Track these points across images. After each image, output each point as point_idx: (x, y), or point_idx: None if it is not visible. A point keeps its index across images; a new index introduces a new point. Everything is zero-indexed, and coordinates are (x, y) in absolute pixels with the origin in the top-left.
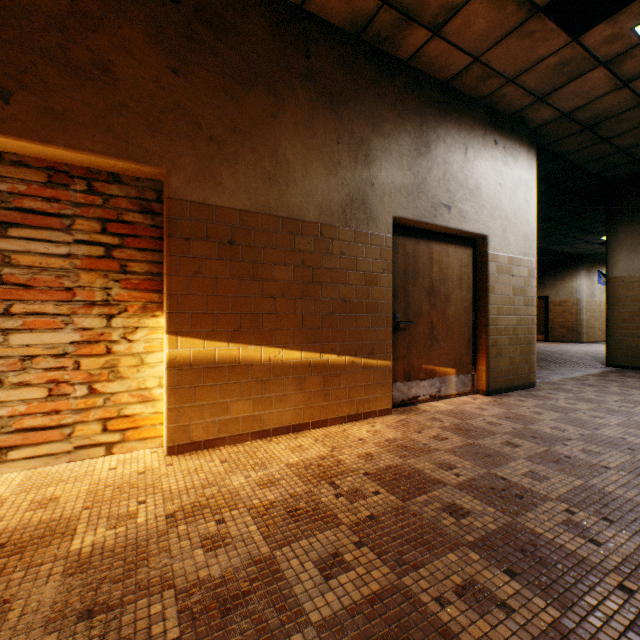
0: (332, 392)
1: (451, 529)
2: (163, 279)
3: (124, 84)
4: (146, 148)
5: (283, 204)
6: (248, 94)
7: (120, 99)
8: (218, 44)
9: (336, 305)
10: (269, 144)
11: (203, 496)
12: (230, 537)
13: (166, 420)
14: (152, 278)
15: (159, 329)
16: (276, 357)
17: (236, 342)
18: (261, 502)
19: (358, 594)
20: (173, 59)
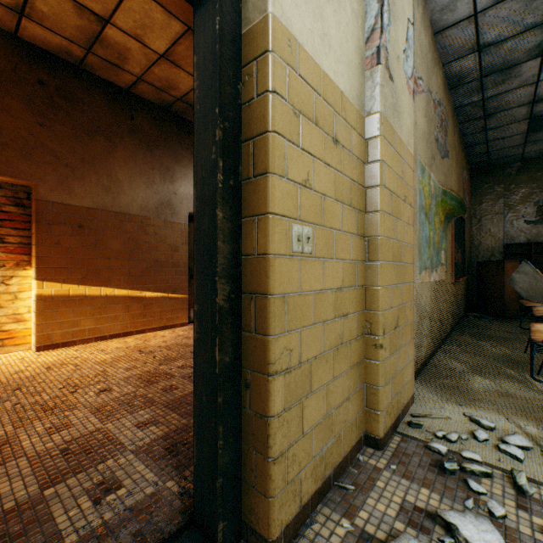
0: (149, 313)
1: (188, 356)
2: (31, 247)
3: (6, 132)
4: (22, 170)
5: (116, 204)
6: (92, 140)
7: (3, 140)
8: (72, 110)
9: (152, 263)
10: (107, 169)
11: (66, 361)
12: (83, 368)
13: (36, 331)
14: (23, 246)
15: (28, 277)
16: (111, 293)
17: (84, 285)
18: (100, 359)
19: (140, 372)
20: (41, 118)
